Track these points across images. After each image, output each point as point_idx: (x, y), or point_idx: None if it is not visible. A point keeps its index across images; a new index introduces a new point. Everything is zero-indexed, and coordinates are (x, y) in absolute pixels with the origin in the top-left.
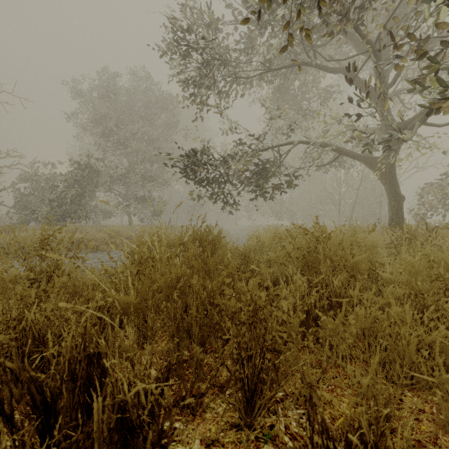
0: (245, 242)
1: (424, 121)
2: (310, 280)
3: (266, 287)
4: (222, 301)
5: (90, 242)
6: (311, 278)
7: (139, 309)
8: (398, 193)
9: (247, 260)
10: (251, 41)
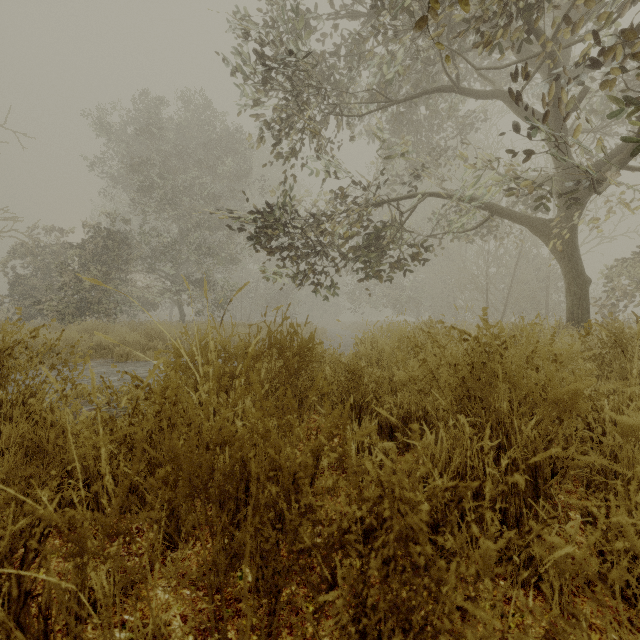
0: (349, 346)
1: (625, 163)
2: (473, 422)
3: (391, 428)
4: (317, 504)
5: (116, 347)
6: (473, 417)
7: (118, 532)
8: (581, 273)
9: (357, 381)
10: (360, 46)
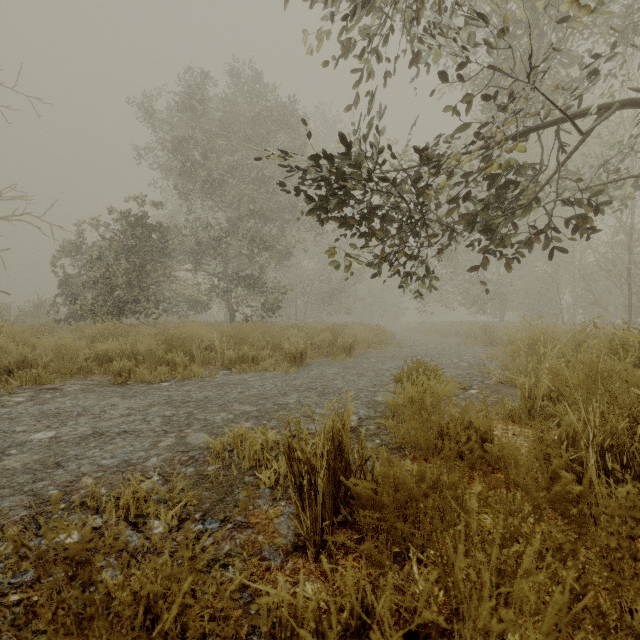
0: (441, 359)
1: None
2: None
3: None
4: None
5: (114, 361)
6: None
7: None
8: None
9: None
10: None
